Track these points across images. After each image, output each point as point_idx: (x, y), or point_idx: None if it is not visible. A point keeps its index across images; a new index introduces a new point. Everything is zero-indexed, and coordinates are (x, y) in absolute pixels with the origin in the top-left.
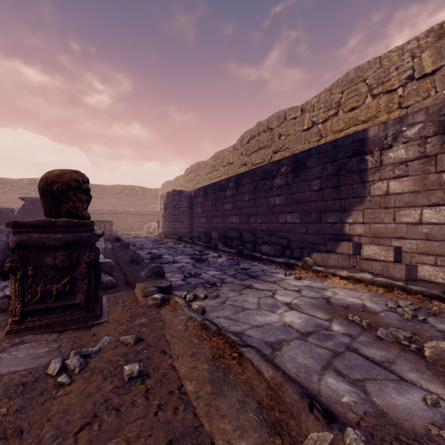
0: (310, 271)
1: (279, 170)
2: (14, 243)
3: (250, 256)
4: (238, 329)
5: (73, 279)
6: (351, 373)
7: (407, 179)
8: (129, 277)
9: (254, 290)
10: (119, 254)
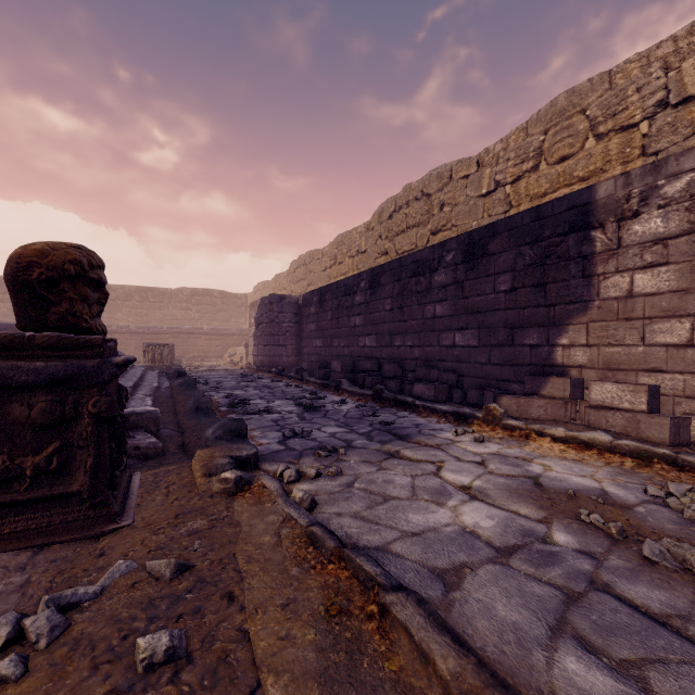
0: (498, 427)
1: (442, 259)
2: None
3: (395, 402)
4: (377, 540)
5: (66, 446)
6: (610, 645)
7: (667, 268)
8: (187, 438)
9: (403, 462)
10: (178, 398)
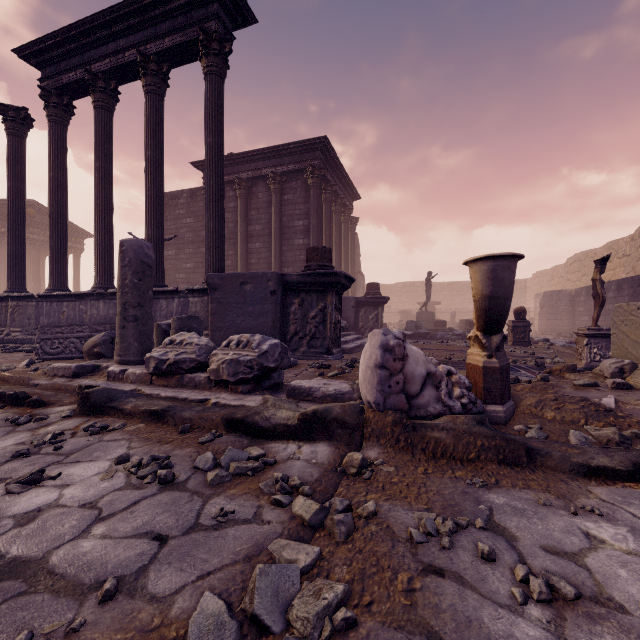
0: None
1: None
2: (512, 325)
3: None
4: None
5: (524, 335)
6: None
7: None
8: (533, 343)
9: None
10: None
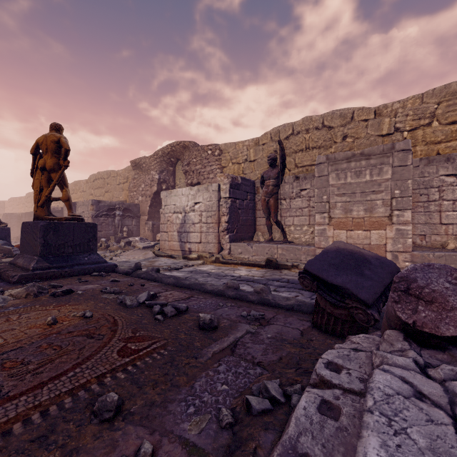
0: None
1: None
2: None
3: None
4: None
5: None
6: None
7: None
8: None
9: None
10: None
